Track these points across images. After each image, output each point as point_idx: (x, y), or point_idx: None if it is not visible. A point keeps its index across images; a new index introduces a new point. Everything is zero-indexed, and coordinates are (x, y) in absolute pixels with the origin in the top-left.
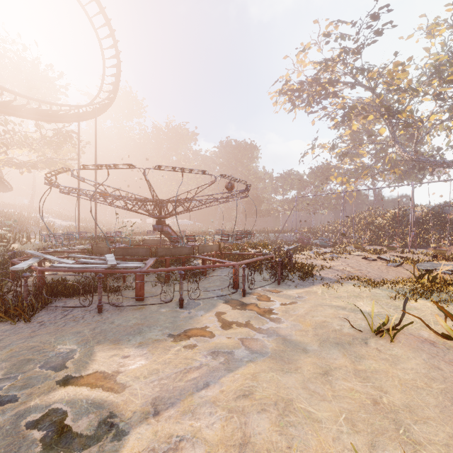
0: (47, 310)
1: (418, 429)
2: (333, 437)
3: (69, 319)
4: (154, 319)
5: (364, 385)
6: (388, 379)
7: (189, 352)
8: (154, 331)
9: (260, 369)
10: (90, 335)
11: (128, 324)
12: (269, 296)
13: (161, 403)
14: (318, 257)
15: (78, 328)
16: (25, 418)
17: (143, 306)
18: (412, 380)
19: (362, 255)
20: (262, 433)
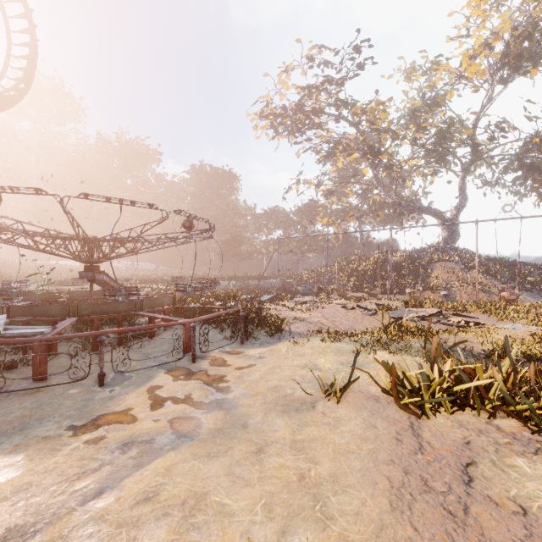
0: None
1: (335, 501)
2: (242, 531)
3: None
4: (54, 406)
5: (296, 458)
6: (324, 447)
7: (90, 448)
8: (47, 425)
9: (180, 459)
10: None
11: (7, 419)
12: (226, 359)
13: (17, 534)
14: (296, 307)
15: None
16: None
17: (42, 389)
18: (346, 444)
19: (342, 304)
20: None
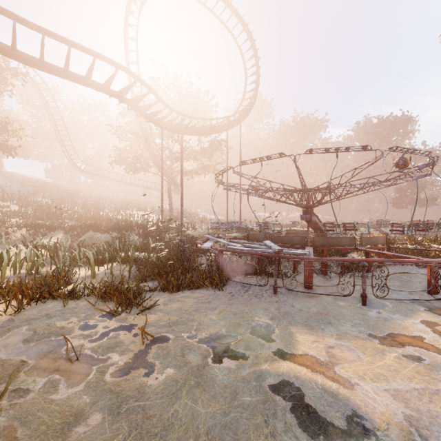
0: (230, 283)
1: None
2: None
3: (251, 295)
4: (337, 311)
5: None
6: None
7: (417, 365)
8: (346, 325)
9: None
10: (278, 314)
11: (310, 311)
12: None
13: (420, 425)
14: None
15: (264, 305)
16: (264, 380)
17: (315, 295)
18: None
19: None
20: None
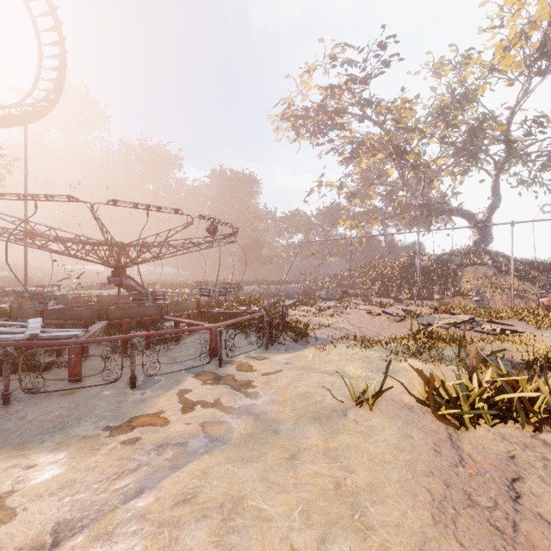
0: None
1: (374, 511)
2: (281, 537)
3: None
4: (90, 407)
5: (331, 466)
6: (358, 456)
7: (127, 449)
8: (85, 424)
9: (214, 462)
10: None
11: (47, 418)
12: (252, 364)
13: (66, 528)
14: (319, 313)
15: None
16: None
17: (77, 390)
18: (381, 454)
19: (367, 310)
20: (195, 548)
